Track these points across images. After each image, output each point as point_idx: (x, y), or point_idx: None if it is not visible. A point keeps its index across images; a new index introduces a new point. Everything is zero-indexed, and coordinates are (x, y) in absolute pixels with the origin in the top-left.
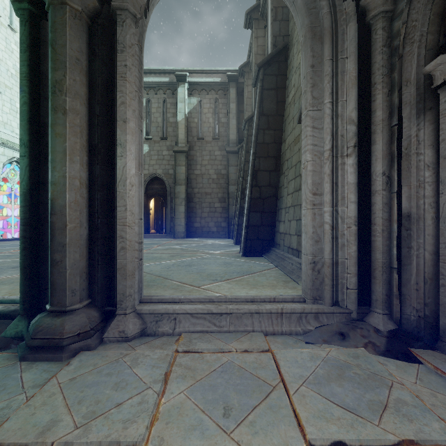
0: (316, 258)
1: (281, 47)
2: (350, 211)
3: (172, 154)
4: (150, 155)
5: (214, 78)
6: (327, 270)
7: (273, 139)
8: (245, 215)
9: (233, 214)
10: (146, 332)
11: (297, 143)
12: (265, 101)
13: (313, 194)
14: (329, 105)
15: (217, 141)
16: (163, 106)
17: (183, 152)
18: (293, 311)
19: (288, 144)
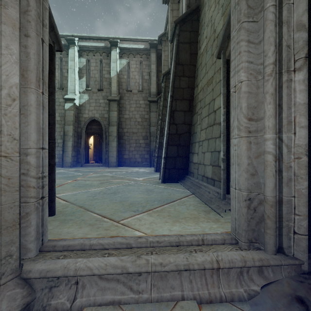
0: (252, 194)
1: (194, 7)
2: (299, 138)
3: (107, 102)
4: (89, 102)
5: (139, 45)
6: (270, 211)
7: (187, 84)
8: (164, 148)
9: (153, 148)
10: (31, 310)
11: (211, 84)
12: (180, 52)
13: (248, 120)
14: (272, 9)
15: (141, 93)
16: (100, 65)
17: (115, 101)
18: (233, 266)
19: (200, 87)
